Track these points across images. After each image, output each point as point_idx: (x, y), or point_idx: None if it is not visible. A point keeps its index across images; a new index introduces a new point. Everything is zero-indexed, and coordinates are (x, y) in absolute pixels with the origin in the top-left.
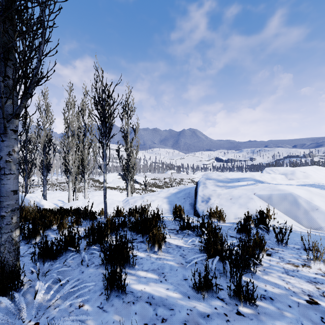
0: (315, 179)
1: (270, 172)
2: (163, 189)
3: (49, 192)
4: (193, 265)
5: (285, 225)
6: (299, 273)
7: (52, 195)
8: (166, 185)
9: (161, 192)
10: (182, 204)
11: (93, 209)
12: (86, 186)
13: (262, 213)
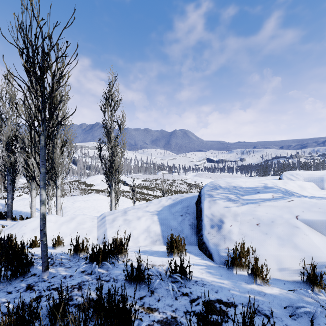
0: None
1: (293, 178)
2: (154, 191)
3: (22, 198)
4: None
5: None
6: None
7: (25, 202)
8: (158, 187)
9: (151, 204)
10: (179, 225)
11: (52, 233)
12: (59, 193)
13: None
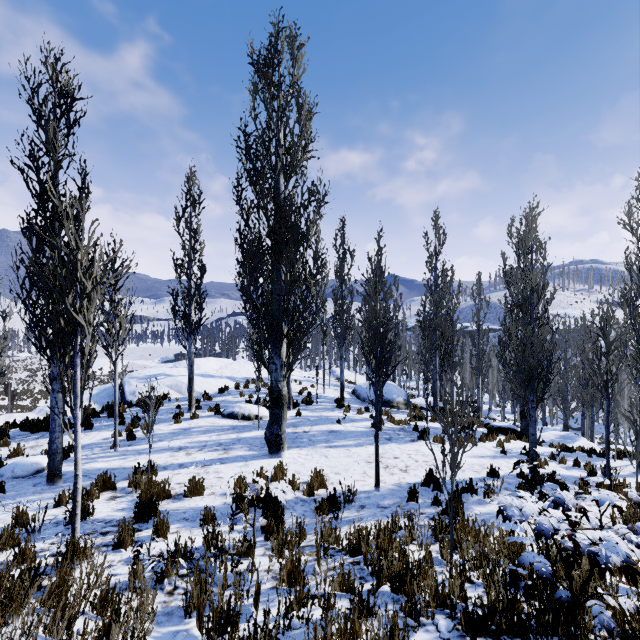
0: (202, 369)
1: (179, 366)
2: None
3: None
4: (140, 411)
5: (175, 396)
6: (172, 405)
7: None
8: None
9: None
10: (109, 401)
11: None
12: None
13: (166, 393)
